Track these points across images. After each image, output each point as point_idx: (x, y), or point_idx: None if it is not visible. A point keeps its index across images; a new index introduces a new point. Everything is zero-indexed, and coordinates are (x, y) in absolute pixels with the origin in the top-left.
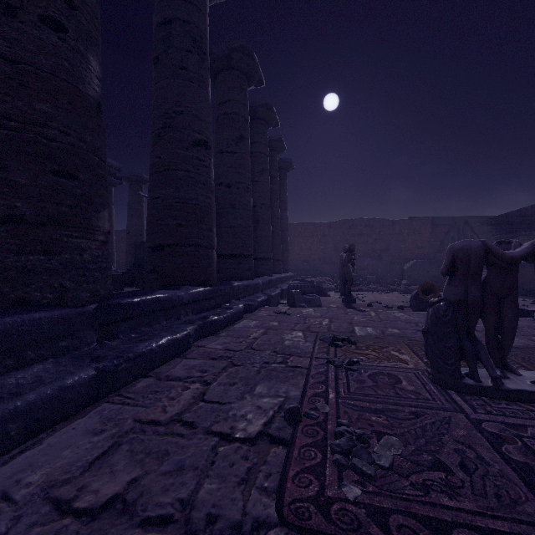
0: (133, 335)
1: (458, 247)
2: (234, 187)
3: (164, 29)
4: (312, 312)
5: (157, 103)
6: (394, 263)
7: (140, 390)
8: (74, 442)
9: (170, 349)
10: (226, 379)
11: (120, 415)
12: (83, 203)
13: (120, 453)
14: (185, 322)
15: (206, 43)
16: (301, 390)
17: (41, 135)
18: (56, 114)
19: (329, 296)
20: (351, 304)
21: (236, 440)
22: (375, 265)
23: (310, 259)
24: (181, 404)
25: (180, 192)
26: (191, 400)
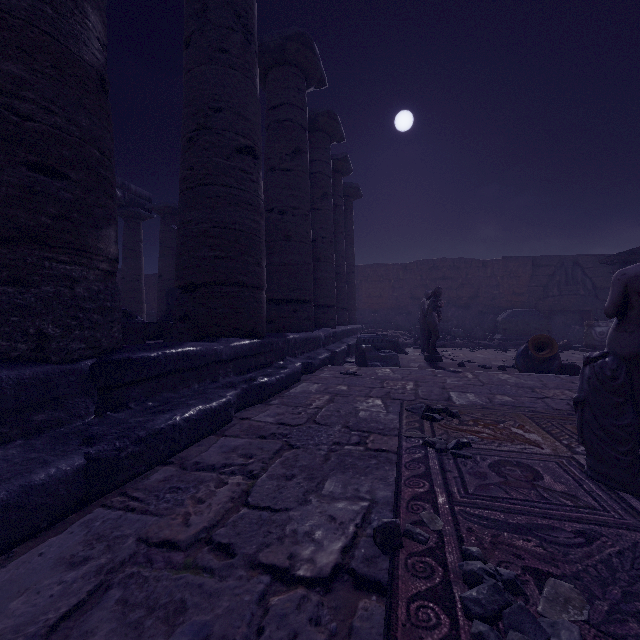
0: (150, 404)
1: (633, 273)
2: (289, 214)
3: (198, 0)
4: (389, 373)
5: (189, 97)
6: (485, 314)
7: (153, 486)
8: (35, 582)
9: (201, 423)
10: (281, 468)
11: (118, 529)
12: (74, 213)
13: (105, 606)
14: (225, 385)
15: (252, 20)
16: (392, 489)
17: (9, 110)
18: (33, 80)
19: (407, 353)
20: (437, 363)
21: (299, 581)
22: (462, 316)
23: (381, 309)
24: (213, 510)
25: (219, 214)
26: (227, 504)
